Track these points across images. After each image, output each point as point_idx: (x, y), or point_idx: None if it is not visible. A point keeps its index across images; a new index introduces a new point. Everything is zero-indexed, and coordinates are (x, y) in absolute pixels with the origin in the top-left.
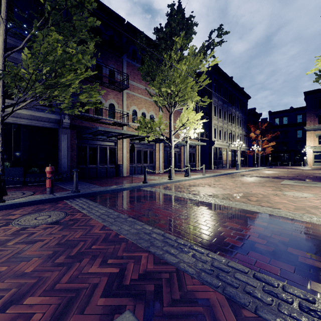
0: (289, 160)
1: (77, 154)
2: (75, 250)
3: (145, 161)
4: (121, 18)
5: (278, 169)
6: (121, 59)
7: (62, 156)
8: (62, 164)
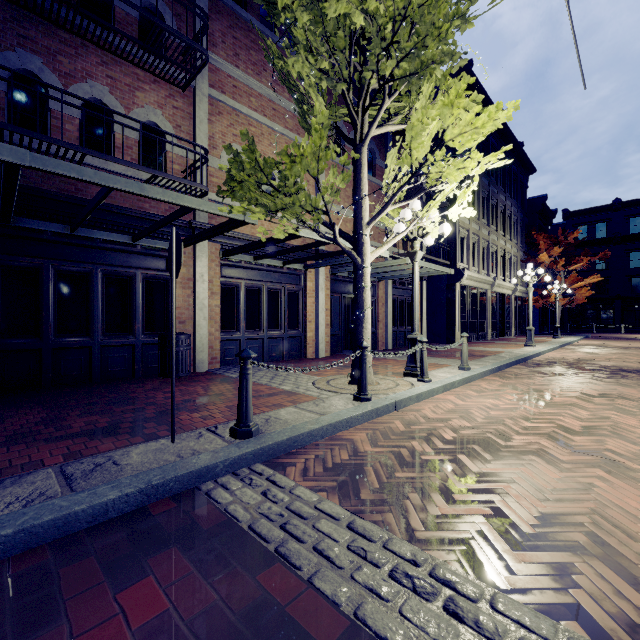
0: (610, 320)
1: None
2: None
3: (275, 321)
4: None
5: (620, 343)
6: None
7: None
8: None
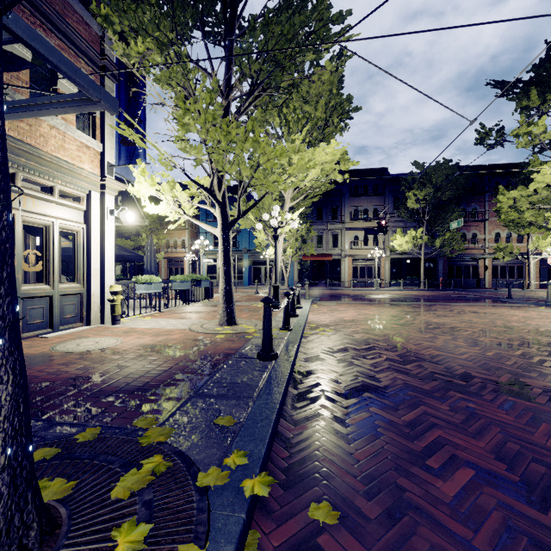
0: None
1: (447, 272)
2: (459, 294)
3: (511, 276)
4: (482, 166)
5: None
6: (482, 196)
7: (439, 273)
8: (439, 277)
